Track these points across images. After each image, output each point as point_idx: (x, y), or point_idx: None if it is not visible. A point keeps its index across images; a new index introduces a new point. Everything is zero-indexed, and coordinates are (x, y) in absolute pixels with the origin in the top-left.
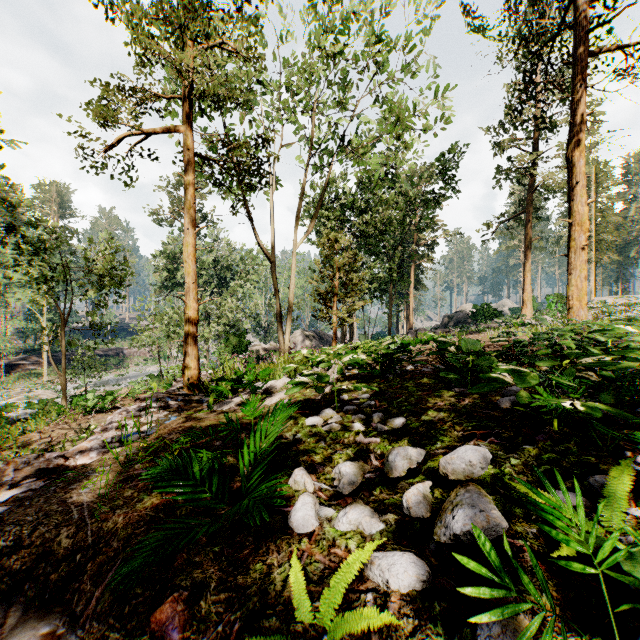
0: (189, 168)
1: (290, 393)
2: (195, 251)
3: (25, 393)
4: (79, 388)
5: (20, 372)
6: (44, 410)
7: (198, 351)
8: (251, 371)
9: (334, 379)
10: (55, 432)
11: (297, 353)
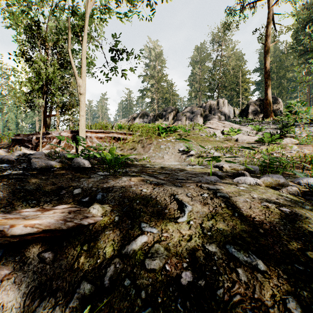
0: None
1: None
2: None
3: None
4: None
5: None
6: None
7: None
8: None
9: None
10: None
11: None
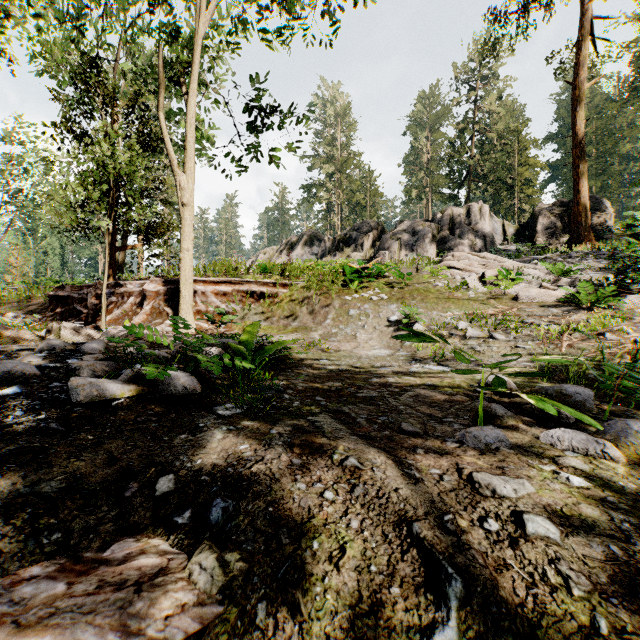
0: None
1: None
2: None
3: None
4: None
5: None
6: None
7: None
8: None
9: None
10: None
11: None
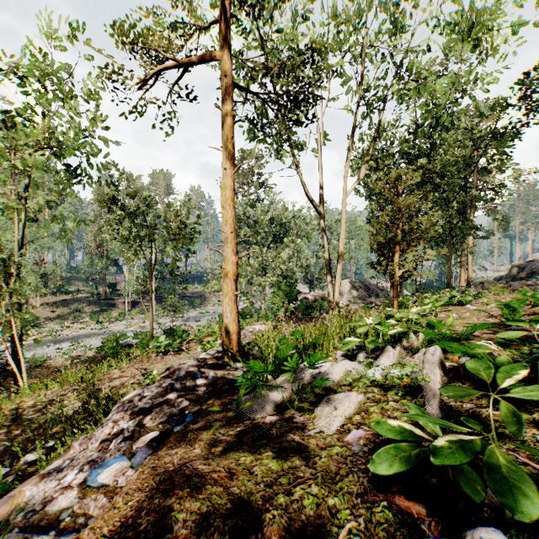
0: (226, 97)
1: (385, 472)
2: (233, 194)
3: (140, 323)
4: (173, 322)
5: (139, 307)
6: (145, 340)
7: (238, 312)
8: (298, 339)
9: (437, 383)
10: (131, 371)
11: (359, 321)
